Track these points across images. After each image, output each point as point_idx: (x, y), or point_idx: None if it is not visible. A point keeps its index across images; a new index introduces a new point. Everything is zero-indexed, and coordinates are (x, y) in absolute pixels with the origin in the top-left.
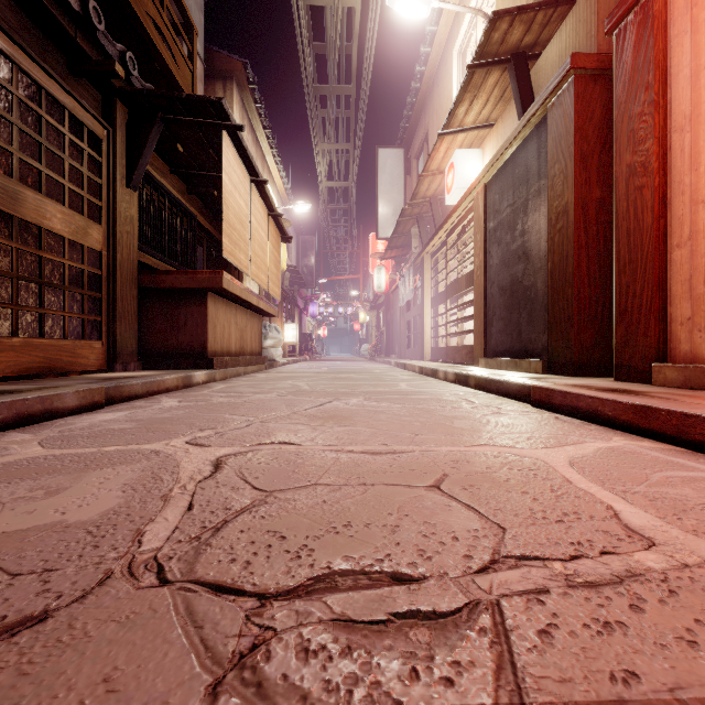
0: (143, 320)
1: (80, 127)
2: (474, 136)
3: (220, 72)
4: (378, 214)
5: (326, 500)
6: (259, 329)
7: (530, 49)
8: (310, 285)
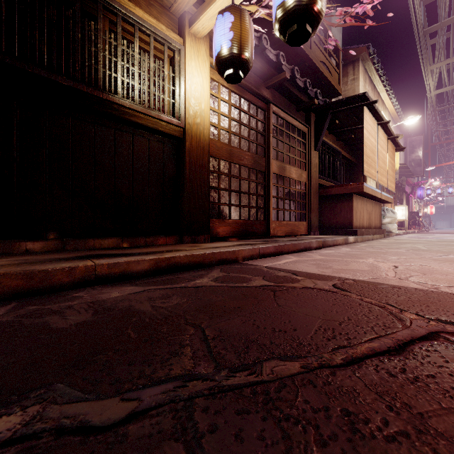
0: (319, 211)
1: (299, 132)
2: None
3: (351, 59)
4: None
5: (452, 278)
6: (379, 212)
7: None
8: (417, 175)
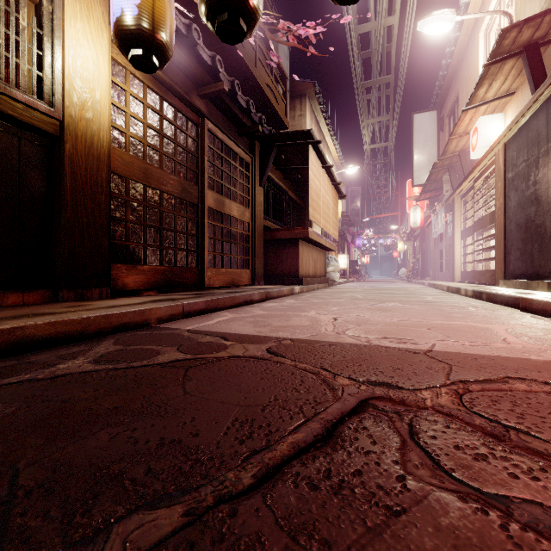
0: (265, 257)
1: (242, 161)
2: (496, 103)
3: (298, 93)
4: (413, 166)
5: (382, 328)
6: (324, 260)
7: (542, 38)
8: (356, 224)
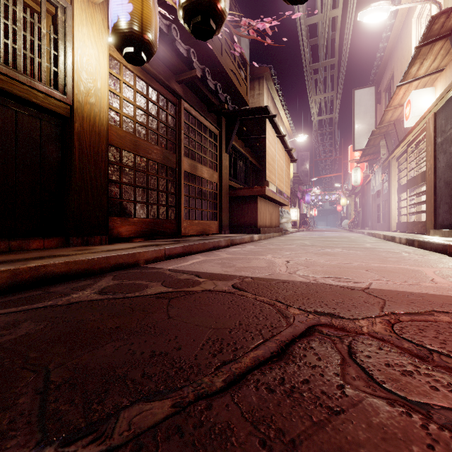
0: (229, 211)
1: (211, 133)
2: (427, 79)
3: (257, 75)
4: (354, 134)
5: (327, 269)
6: (278, 213)
7: None
8: (305, 183)
